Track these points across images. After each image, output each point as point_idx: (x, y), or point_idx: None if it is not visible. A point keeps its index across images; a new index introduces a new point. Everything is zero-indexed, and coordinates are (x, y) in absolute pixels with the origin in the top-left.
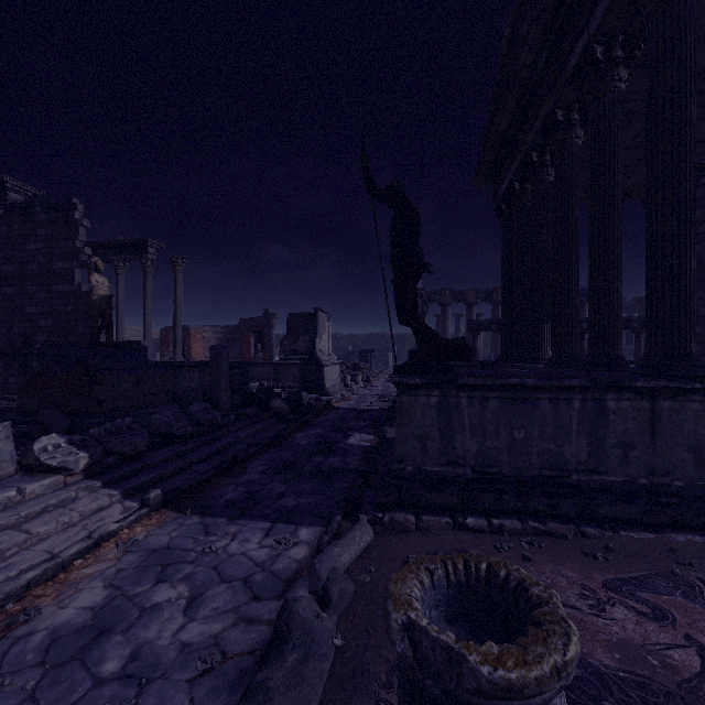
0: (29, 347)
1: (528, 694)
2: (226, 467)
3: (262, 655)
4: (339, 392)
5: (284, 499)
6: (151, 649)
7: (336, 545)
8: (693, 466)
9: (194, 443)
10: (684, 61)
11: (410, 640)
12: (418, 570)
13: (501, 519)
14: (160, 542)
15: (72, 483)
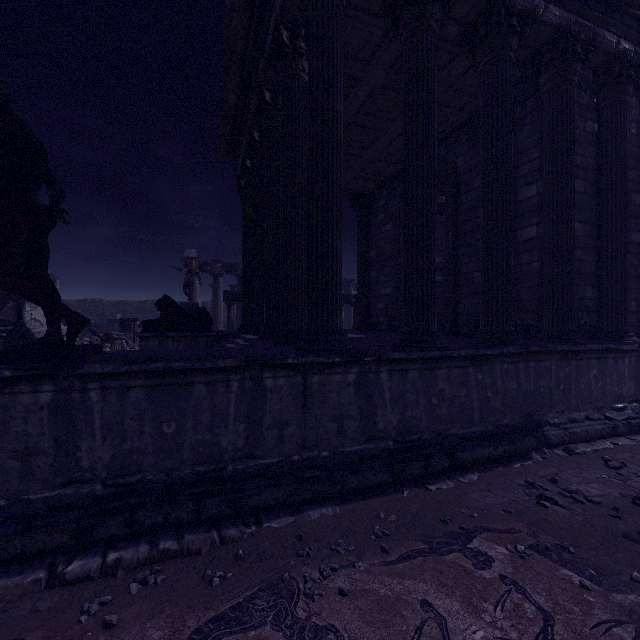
0: None
1: None
2: None
3: None
4: None
5: None
6: None
7: None
8: (336, 434)
9: None
10: (332, 54)
11: None
12: None
13: (126, 548)
14: None
15: None
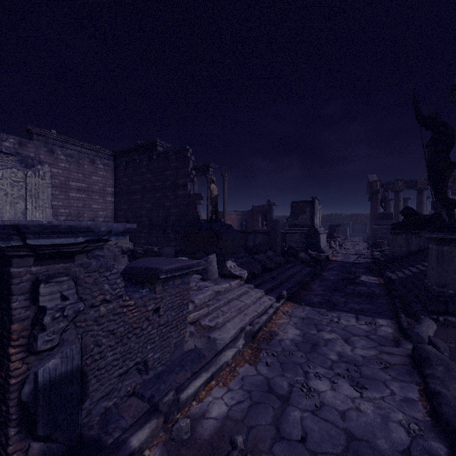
0: (166, 223)
1: None
2: (301, 286)
3: (413, 367)
4: (329, 251)
5: (350, 304)
6: (345, 354)
7: (421, 326)
8: None
9: (276, 272)
10: None
11: None
12: None
13: None
14: (301, 315)
15: (241, 284)
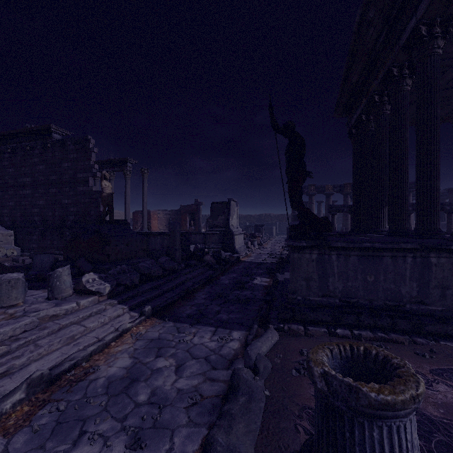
0: (64, 223)
1: (397, 408)
2: (183, 295)
3: (223, 398)
4: (244, 252)
5: (220, 315)
6: (161, 390)
7: (258, 341)
8: None
9: (163, 280)
10: None
11: (325, 382)
12: (323, 348)
13: (359, 331)
14: (154, 335)
15: (102, 300)
